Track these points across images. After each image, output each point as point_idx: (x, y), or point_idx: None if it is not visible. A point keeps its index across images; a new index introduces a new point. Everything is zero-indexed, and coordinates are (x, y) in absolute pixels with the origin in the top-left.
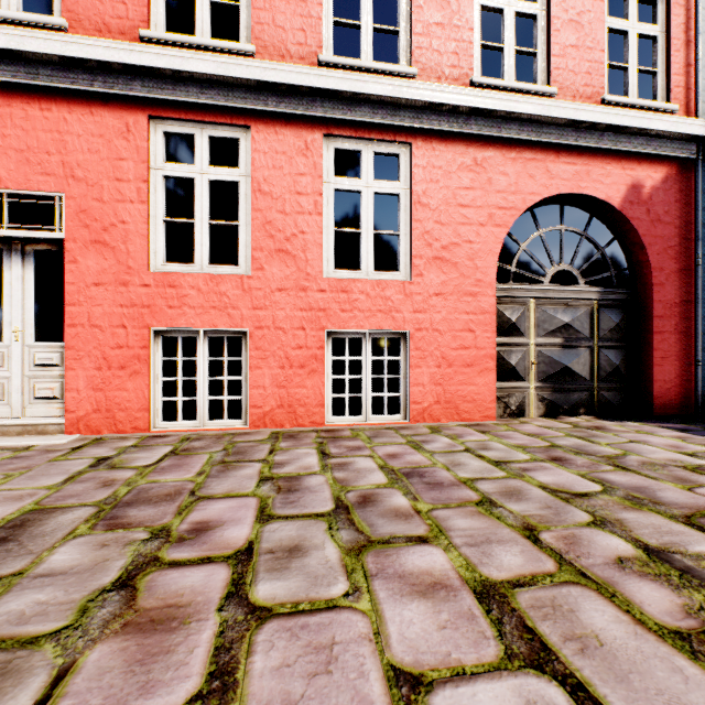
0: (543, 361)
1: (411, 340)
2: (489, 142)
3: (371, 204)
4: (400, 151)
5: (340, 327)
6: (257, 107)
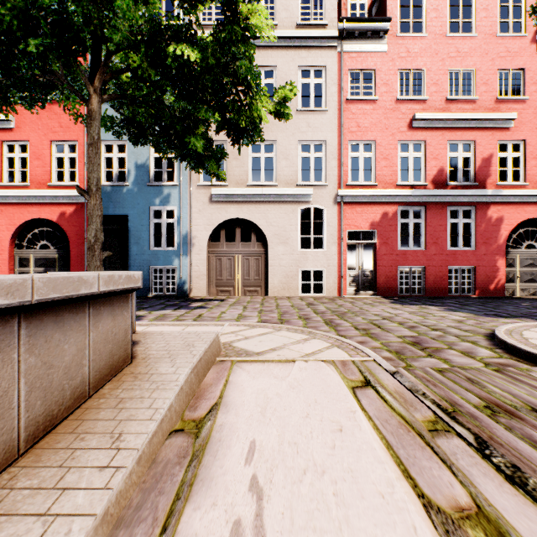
0: None
1: None
2: (7, 204)
3: None
4: None
5: None
6: None
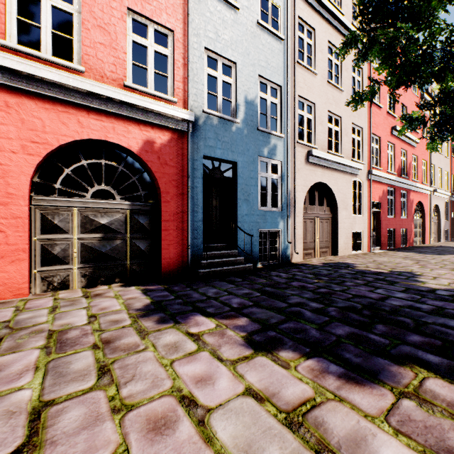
0: (85, 250)
1: None
2: (22, 92)
3: None
4: None
5: None
6: None
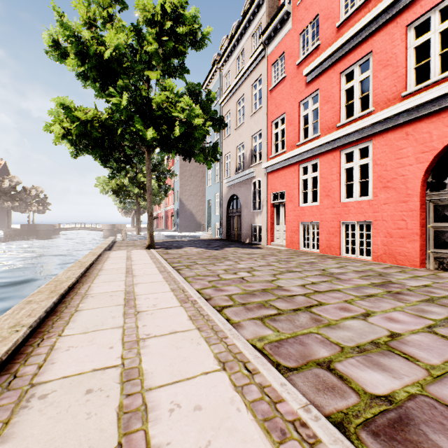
0: None
1: (372, 225)
2: (415, 120)
3: (357, 170)
4: (369, 144)
5: (344, 220)
6: (319, 152)
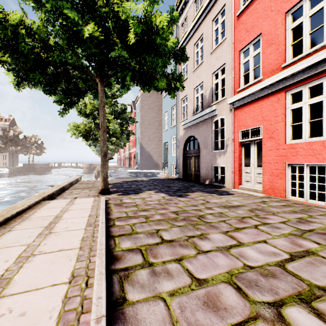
0: None
1: None
2: None
3: None
4: None
5: None
6: None
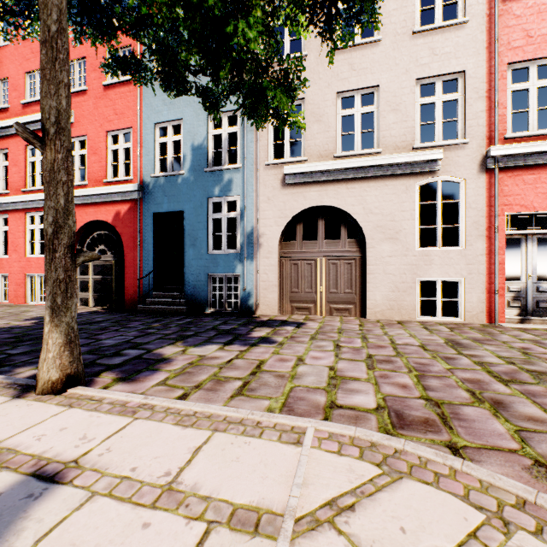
0: (95, 285)
1: None
2: None
3: (38, 232)
4: None
5: (29, 273)
6: (8, 209)
